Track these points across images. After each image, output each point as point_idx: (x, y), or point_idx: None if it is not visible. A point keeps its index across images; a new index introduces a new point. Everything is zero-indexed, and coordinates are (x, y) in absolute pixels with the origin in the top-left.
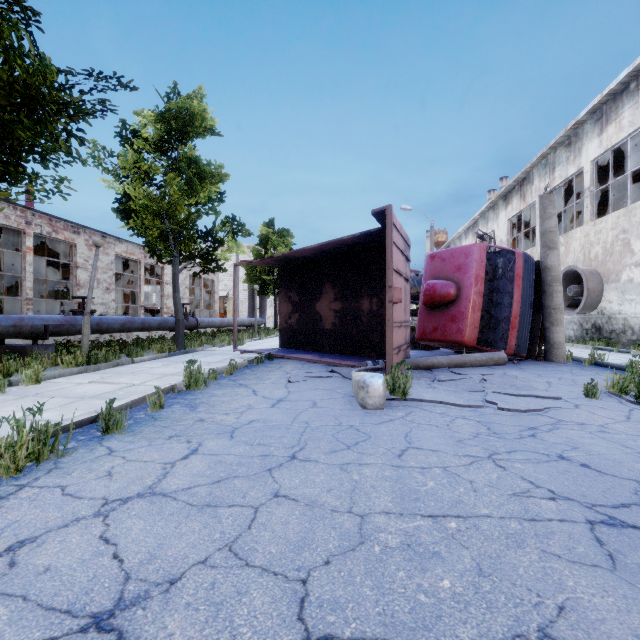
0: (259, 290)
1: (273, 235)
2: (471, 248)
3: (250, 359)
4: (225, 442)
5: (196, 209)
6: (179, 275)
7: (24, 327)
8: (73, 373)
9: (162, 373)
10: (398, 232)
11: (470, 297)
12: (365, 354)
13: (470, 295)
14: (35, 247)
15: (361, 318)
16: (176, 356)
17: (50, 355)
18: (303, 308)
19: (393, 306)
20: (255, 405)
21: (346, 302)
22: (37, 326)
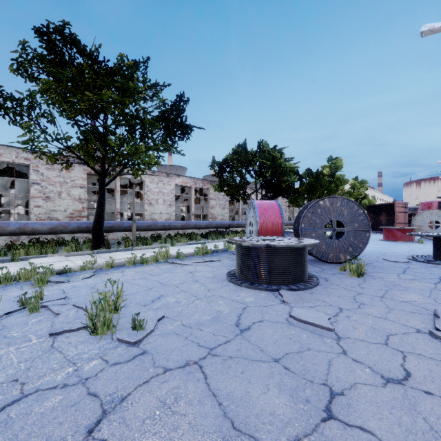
0: None
1: (357, 183)
2: (432, 202)
3: None
4: None
5: None
6: None
7: None
8: None
9: None
10: (400, 203)
11: None
12: None
13: None
14: None
15: (394, 221)
16: None
17: None
18: (375, 218)
19: (397, 219)
20: None
21: (389, 217)
22: None
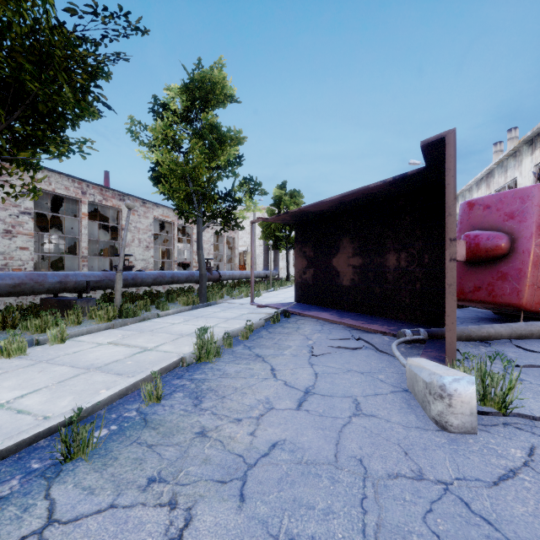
0: (273, 245)
1: (285, 196)
2: (530, 190)
3: (266, 317)
4: (229, 518)
5: (217, 173)
6: (206, 234)
7: (69, 283)
8: (101, 329)
9: (179, 332)
10: None
11: (530, 250)
12: (391, 315)
13: (530, 248)
14: (94, 214)
15: (386, 275)
16: (198, 309)
17: (90, 308)
18: (318, 263)
19: None
20: (275, 402)
21: (367, 257)
22: (80, 282)
